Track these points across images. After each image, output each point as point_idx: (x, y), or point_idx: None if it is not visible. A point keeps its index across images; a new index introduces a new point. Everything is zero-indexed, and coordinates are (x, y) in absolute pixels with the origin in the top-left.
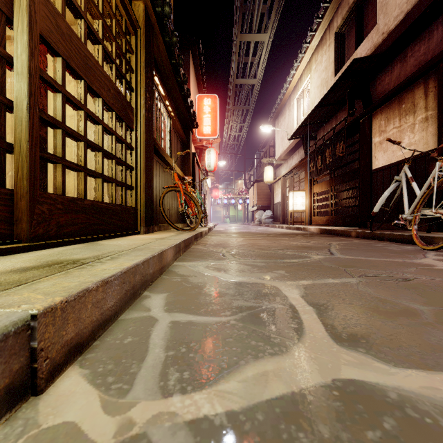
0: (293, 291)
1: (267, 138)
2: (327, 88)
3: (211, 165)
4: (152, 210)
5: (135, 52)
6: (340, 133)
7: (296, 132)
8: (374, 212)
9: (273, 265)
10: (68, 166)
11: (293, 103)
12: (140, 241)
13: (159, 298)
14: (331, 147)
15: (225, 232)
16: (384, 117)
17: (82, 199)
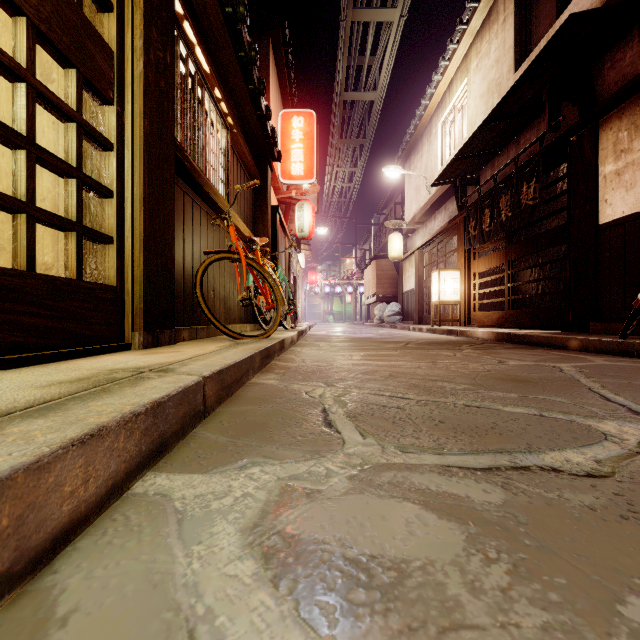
0: None
1: (391, 193)
2: (499, 95)
3: (304, 228)
4: (170, 294)
5: None
6: (530, 164)
7: (445, 172)
8: (639, 301)
9: (542, 507)
10: None
11: (435, 130)
12: (29, 393)
13: None
14: (511, 192)
15: (327, 338)
16: (627, 123)
17: None
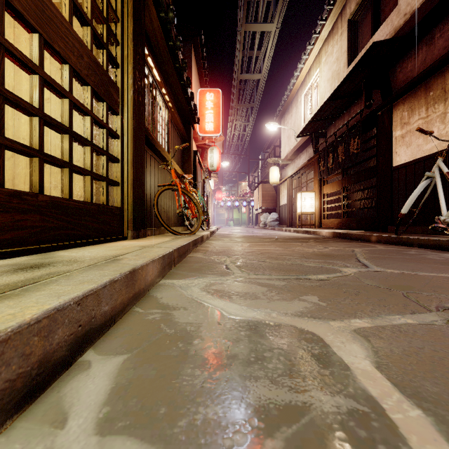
0: (354, 350)
1: (272, 138)
2: (338, 81)
3: (214, 164)
4: (143, 210)
5: (120, 20)
6: (355, 127)
7: (305, 129)
8: (402, 214)
9: (296, 285)
10: (9, 146)
11: (300, 99)
12: (116, 251)
13: (104, 373)
14: (344, 144)
15: (229, 236)
16: (407, 107)
17: (33, 194)
